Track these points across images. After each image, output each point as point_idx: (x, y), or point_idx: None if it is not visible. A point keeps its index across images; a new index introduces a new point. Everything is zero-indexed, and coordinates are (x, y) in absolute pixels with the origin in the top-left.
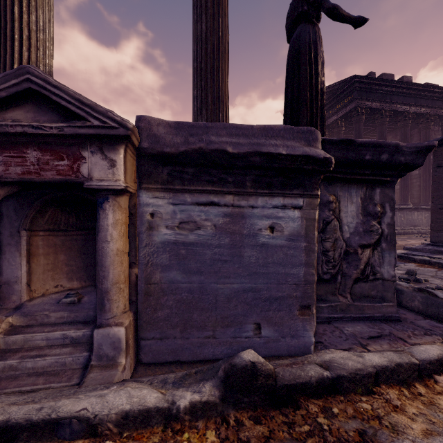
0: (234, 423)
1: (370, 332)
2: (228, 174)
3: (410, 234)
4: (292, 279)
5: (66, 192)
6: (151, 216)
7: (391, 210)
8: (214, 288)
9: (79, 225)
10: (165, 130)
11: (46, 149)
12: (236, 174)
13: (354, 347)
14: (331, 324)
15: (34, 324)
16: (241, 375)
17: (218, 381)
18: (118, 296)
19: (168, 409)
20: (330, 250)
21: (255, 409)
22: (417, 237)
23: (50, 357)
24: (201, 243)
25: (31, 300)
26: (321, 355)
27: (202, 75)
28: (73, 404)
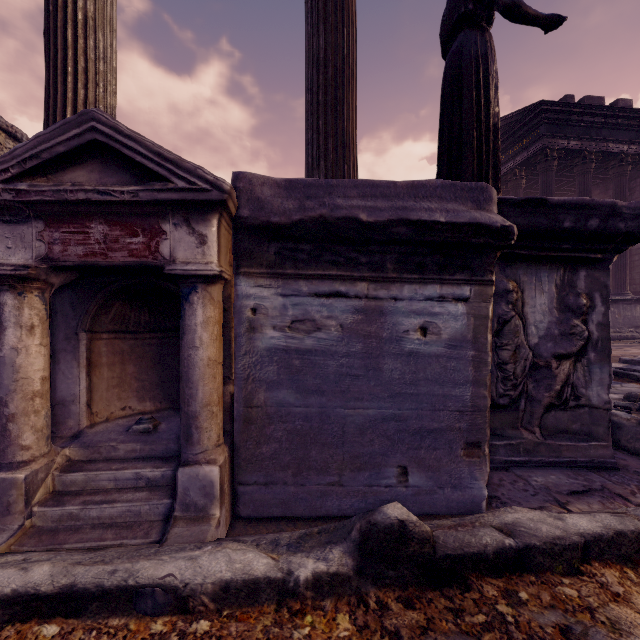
0: (375, 606)
1: (571, 485)
2: (361, 251)
3: (630, 339)
4: (454, 403)
5: (138, 280)
6: (252, 312)
7: (603, 302)
8: (340, 415)
9: (153, 325)
10: (272, 191)
11: (115, 221)
12: (372, 251)
13: (547, 505)
14: (510, 472)
15: (98, 459)
16: (385, 538)
17: (351, 546)
18: (209, 423)
19: (283, 581)
20: (509, 362)
21: (405, 587)
22: None
23: (121, 504)
24: (322, 351)
25: (92, 427)
26: (500, 515)
27: (319, 111)
28: (156, 568)
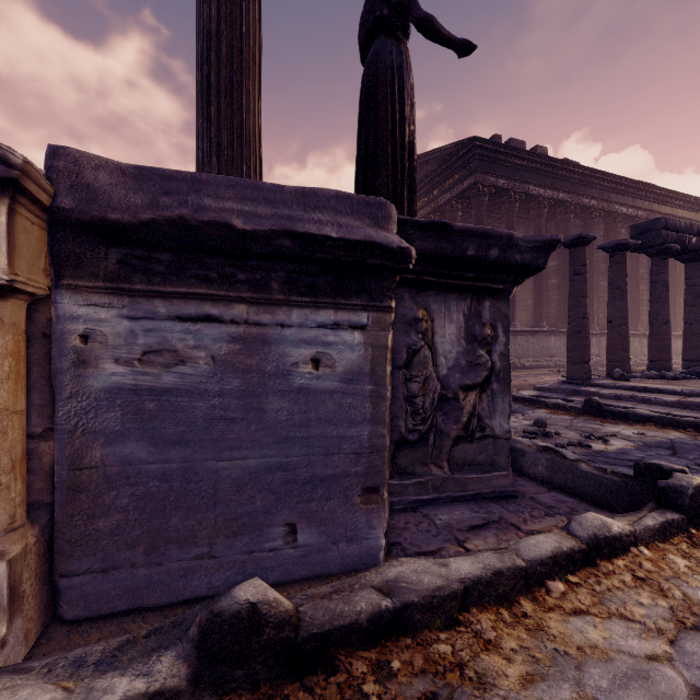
0: None
1: (473, 519)
2: (239, 266)
3: (546, 367)
4: (350, 445)
5: None
6: (82, 340)
7: (505, 333)
8: (211, 470)
9: None
10: (113, 179)
11: None
12: (253, 267)
13: (446, 546)
14: (418, 512)
15: None
16: (230, 630)
17: (188, 647)
18: None
19: None
20: (418, 395)
21: (257, 688)
22: (554, 371)
23: None
24: (187, 390)
25: None
26: (384, 571)
27: (211, 95)
28: None
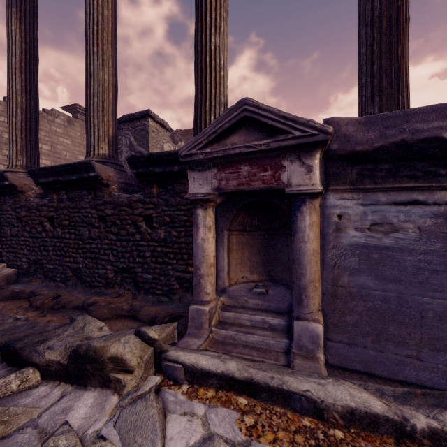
0: None
1: None
2: (440, 165)
3: None
4: None
5: (256, 198)
6: (338, 218)
7: None
8: (417, 302)
9: (259, 227)
10: (354, 128)
11: (254, 163)
12: None
13: None
14: None
15: (238, 306)
16: None
17: None
18: (313, 294)
19: (400, 423)
20: None
21: None
22: None
23: (258, 336)
24: (399, 248)
25: (230, 286)
26: None
27: (374, 58)
28: (297, 383)
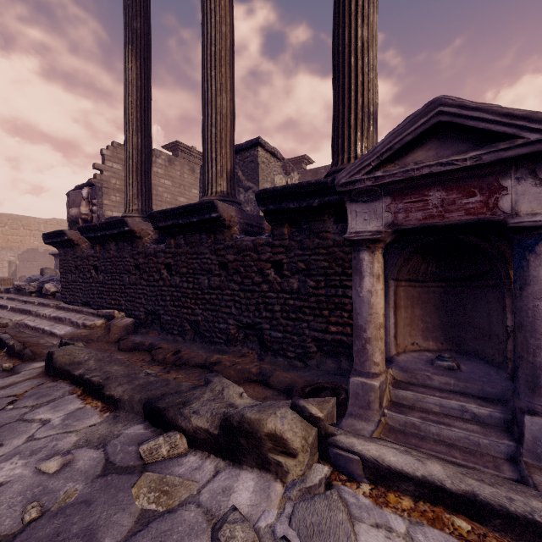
0: None
1: None
2: None
3: None
4: None
5: (440, 236)
6: None
7: None
8: None
9: (437, 276)
10: None
11: (452, 186)
12: None
13: None
14: None
15: (416, 384)
16: None
17: None
18: None
19: None
20: None
21: None
22: None
23: (458, 429)
24: None
25: (397, 355)
26: None
27: None
28: None
